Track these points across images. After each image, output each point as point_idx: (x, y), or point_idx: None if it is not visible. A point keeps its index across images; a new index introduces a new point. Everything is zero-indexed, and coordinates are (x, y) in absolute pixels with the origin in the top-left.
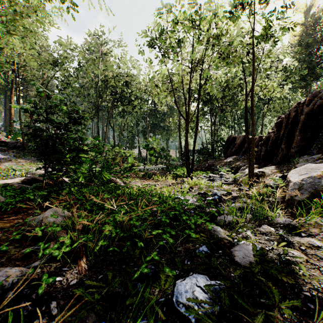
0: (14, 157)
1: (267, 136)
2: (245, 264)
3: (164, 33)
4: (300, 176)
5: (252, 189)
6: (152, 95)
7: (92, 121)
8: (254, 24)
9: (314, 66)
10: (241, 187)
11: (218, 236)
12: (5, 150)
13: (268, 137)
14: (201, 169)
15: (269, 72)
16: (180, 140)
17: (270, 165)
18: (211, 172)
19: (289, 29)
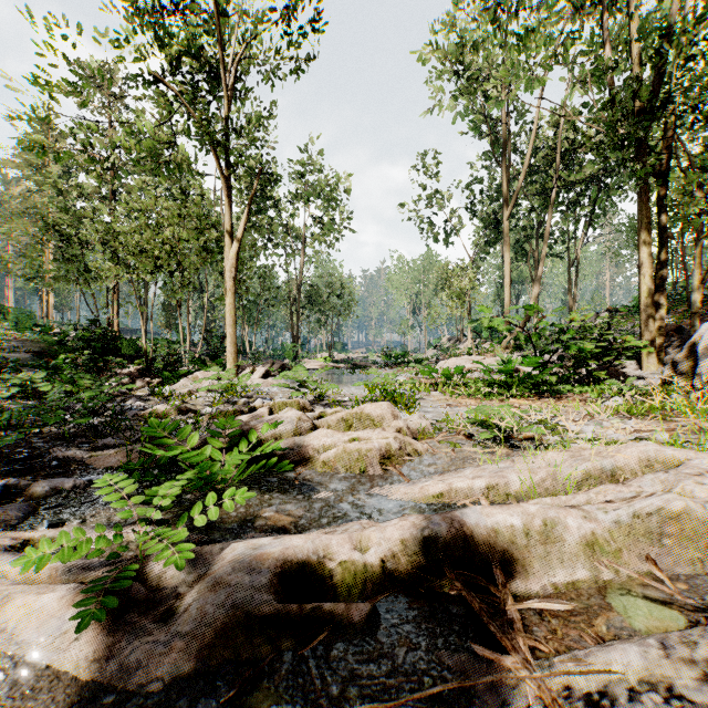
0: None
1: None
2: None
3: None
4: None
5: None
6: None
7: None
8: None
9: None
10: None
11: None
12: None
13: None
14: None
15: None
16: None
17: None
18: None
19: None
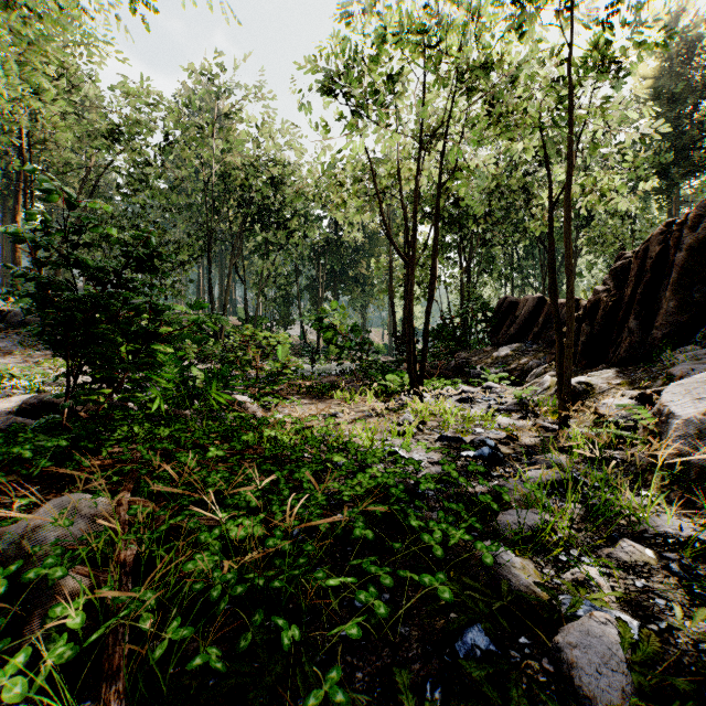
0: (21, 346)
1: (594, 300)
2: (606, 697)
3: (357, 64)
4: (695, 403)
5: (567, 425)
6: (330, 205)
7: (198, 266)
8: (571, 36)
9: (687, 145)
10: (541, 422)
11: (511, 584)
12: (1, 329)
13: (595, 302)
14: (440, 372)
15: (605, 149)
16: (392, 306)
17: (602, 366)
18: (463, 380)
19: (656, 45)
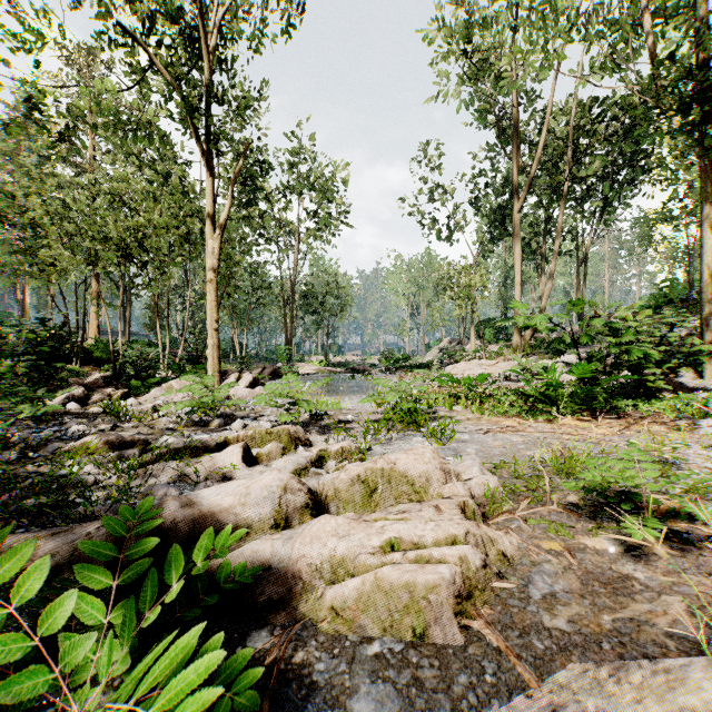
0: None
1: None
2: None
3: None
4: None
5: None
6: None
7: None
8: None
9: None
10: None
11: None
12: None
13: None
14: None
15: None
16: None
17: None
18: None
19: None
